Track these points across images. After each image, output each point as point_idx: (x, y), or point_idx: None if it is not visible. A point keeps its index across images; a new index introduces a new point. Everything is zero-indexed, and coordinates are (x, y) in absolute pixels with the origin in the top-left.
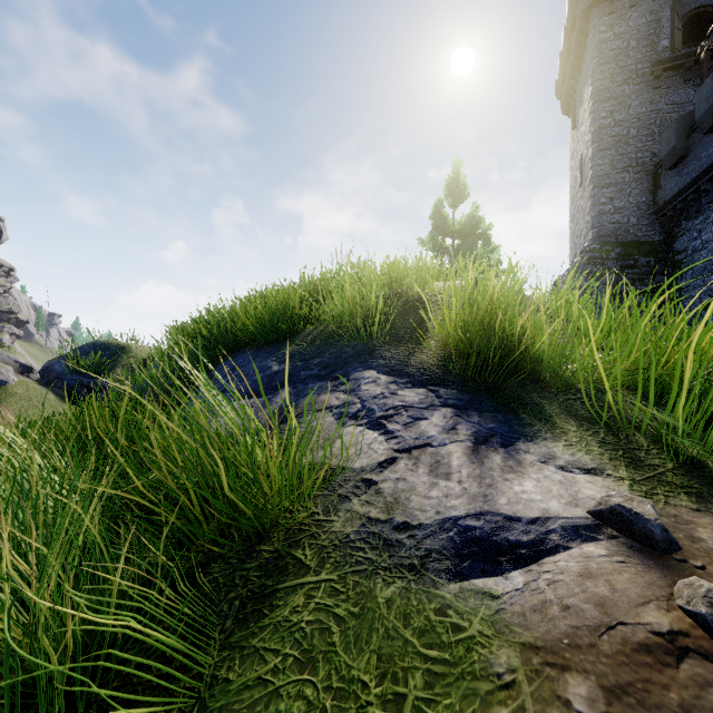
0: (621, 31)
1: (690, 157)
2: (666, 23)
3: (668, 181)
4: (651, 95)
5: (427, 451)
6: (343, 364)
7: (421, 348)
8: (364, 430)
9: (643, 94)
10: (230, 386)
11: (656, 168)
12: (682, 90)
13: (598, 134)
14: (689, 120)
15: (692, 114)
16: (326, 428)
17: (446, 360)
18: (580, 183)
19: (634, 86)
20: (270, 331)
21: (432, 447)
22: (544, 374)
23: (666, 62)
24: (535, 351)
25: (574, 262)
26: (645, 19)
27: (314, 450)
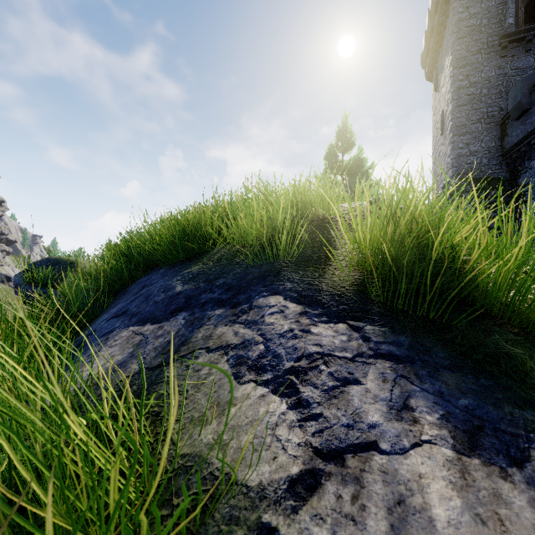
0: (475, 12)
1: (533, 109)
2: (511, 5)
3: (514, 129)
4: (499, 62)
5: (373, 464)
6: (246, 287)
7: (332, 268)
8: (267, 394)
9: (493, 61)
10: (131, 306)
11: (504, 120)
12: (524, 58)
13: (457, 93)
14: (532, 80)
15: (534, 75)
16: (217, 381)
17: (362, 284)
18: (442, 132)
19: (485, 55)
20: (180, 249)
21: (381, 453)
22: (499, 307)
23: (511, 36)
24: (481, 276)
25: (437, 194)
26: (494, 2)
27: (195, 424)
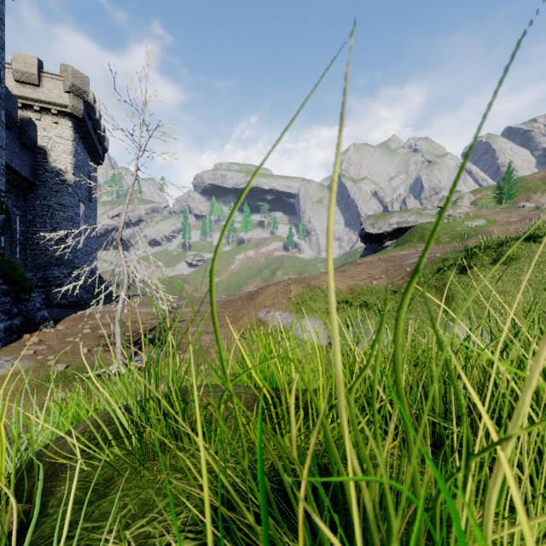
0: None
1: None
2: None
3: None
4: None
5: None
6: None
7: None
8: None
9: None
10: None
11: None
12: None
13: None
14: None
15: None
16: None
17: None
18: None
19: None
20: None
21: None
22: None
23: None
24: None
25: None
26: None
27: None
